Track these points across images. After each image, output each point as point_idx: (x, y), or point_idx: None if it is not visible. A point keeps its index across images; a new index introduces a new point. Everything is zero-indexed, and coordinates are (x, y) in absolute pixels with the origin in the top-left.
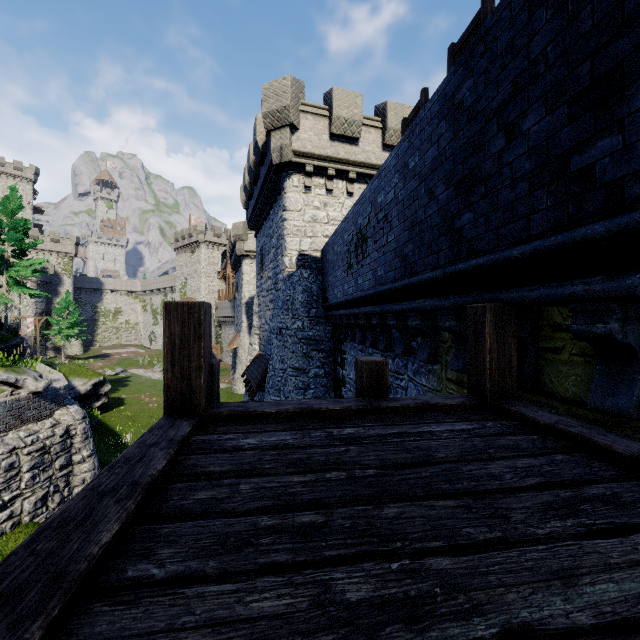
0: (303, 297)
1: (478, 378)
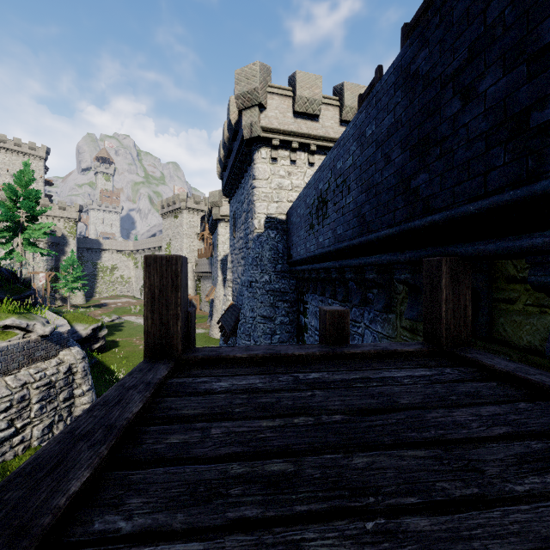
0: (270, 254)
1: (434, 327)
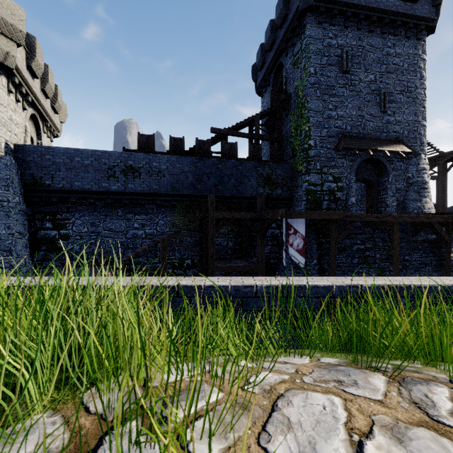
0: (18, 179)
1: None
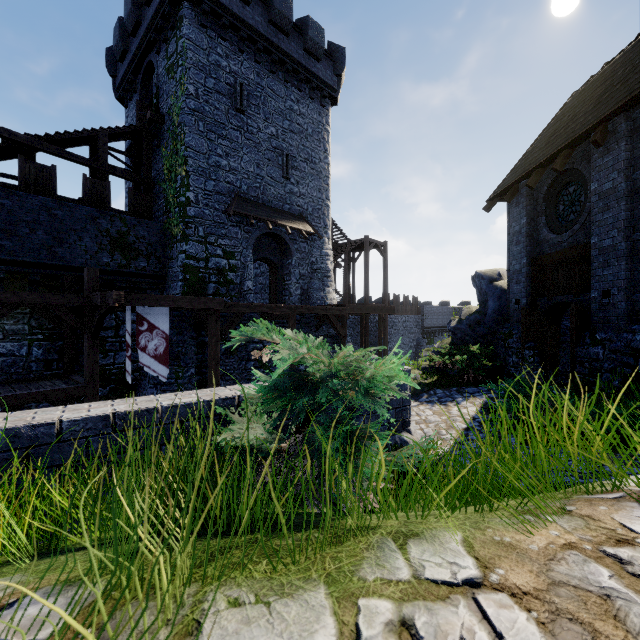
0: None
1: None
